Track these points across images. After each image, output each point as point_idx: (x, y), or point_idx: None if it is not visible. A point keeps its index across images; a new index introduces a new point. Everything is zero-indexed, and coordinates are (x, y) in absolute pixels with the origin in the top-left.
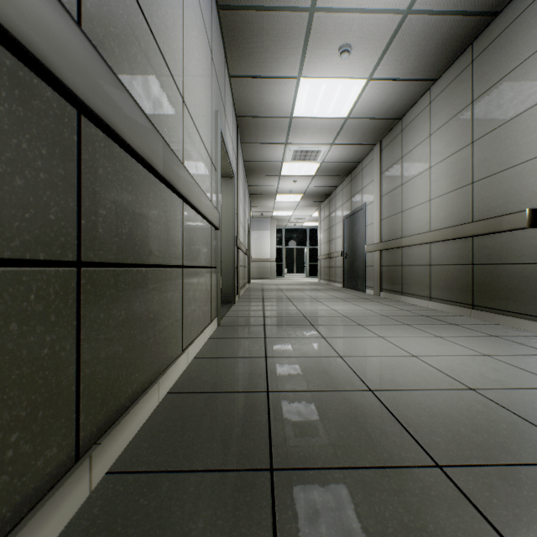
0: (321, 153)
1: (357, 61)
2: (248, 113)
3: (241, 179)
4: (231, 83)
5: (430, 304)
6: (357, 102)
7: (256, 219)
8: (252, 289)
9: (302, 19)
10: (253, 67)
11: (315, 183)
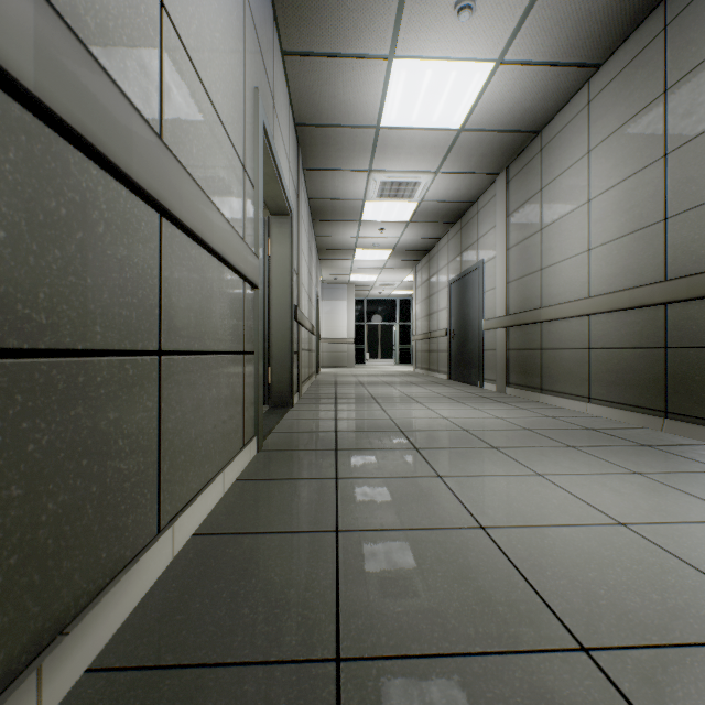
0: (421, 186)
1: (482, 29)
2: (314, 119)
3: (304, 222)
4: (285, 66)
5: (589, 409)
6: (477, 103)
7: (327, 285)
8: (321, 383)
9: None
10: (320, 37)
11: (409, 233)
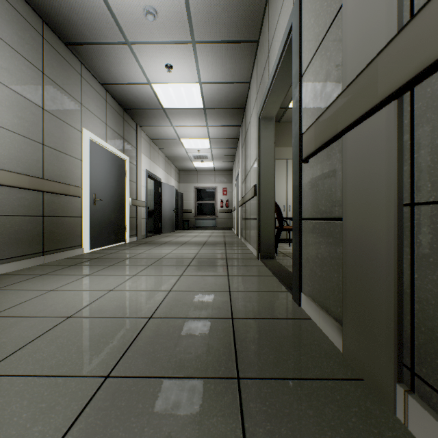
0: None
1: None
2: None
3: None
4: None
5: None
6: None
7: None
8: None
9: (199, 36)
10: None
11: None
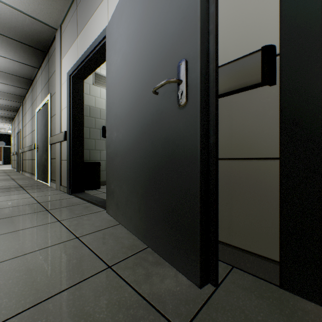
0: None
1: None
2: None
3: None
4: None
5: (28, 175)
6: None
7: None
8: None
9: None
10: None
11: None
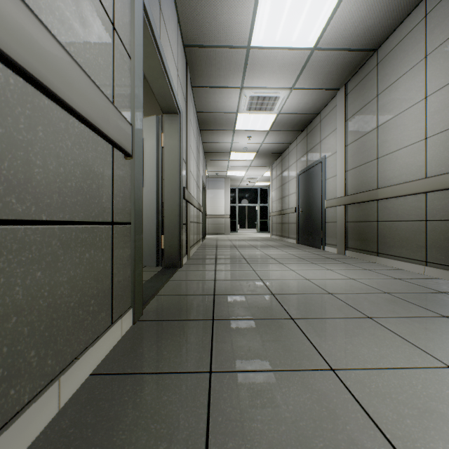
0: (279, 100)
1: None
2: (198, 40)
3: (192, 128)
4: None
5: (426, 271)
6: (329, 23)
7: (211, 179)
8: (206, 246)
9: None
10: None
11: (269, 139)
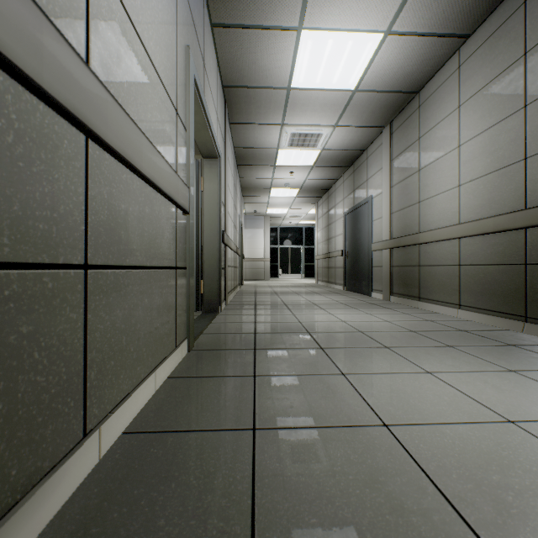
0: (322, 137)
1: (374, 4)
2: (237, 82)
3: (230, 166)
4: (214, 36)
5: (459, 314)
6: (368, 68)
7: (249, 216)
8: (244, 293)
9: None
10: (242, 11)
11: (313, 175)
